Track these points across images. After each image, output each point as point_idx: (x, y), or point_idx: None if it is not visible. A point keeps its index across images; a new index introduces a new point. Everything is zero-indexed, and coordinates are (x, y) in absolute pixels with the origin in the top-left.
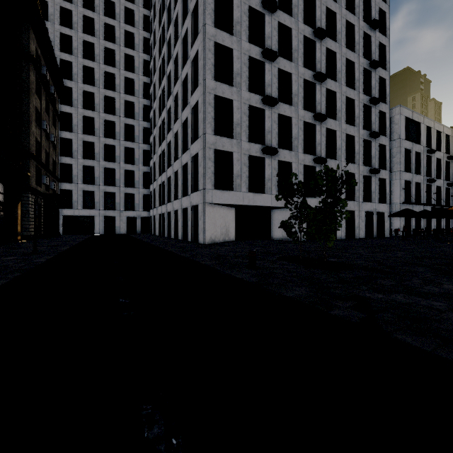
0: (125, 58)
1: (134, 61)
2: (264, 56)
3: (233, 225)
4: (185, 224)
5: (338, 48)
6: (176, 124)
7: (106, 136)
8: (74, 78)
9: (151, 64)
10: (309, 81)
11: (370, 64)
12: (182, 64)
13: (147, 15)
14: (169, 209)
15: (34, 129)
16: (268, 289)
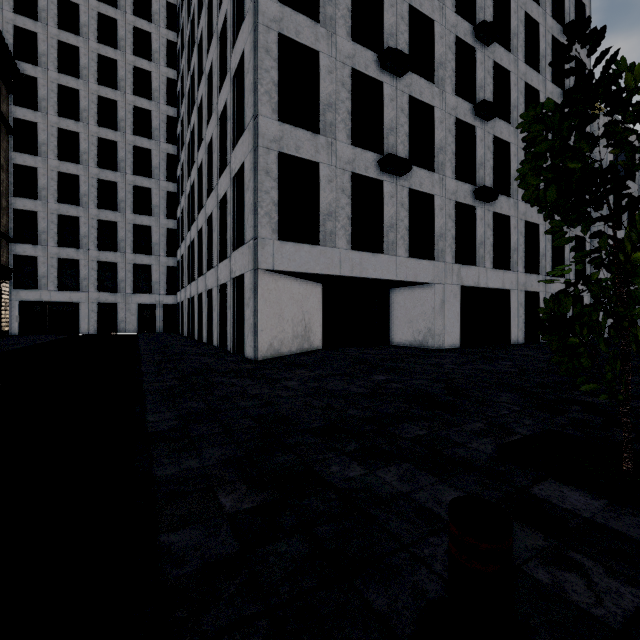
0: (135, 35)
1: (152, 42)
2: None
3: (320, 318)
4: (225, 315)
5: None
6: (210, 126)
7: (101, 166)
8: (41, 62)
9: (178, 44)
10: (465, 41)
11: (565, 29)
12: (219, 2)
13: None
14: (200, 289)
15: None
16: None
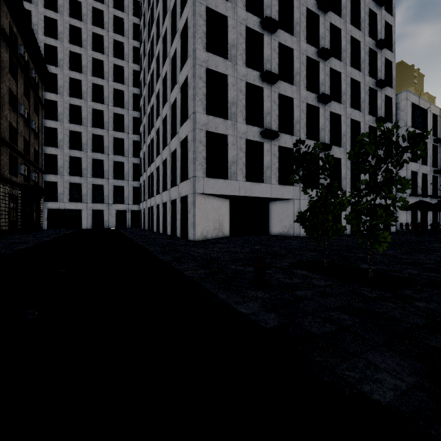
0: (114, 44)
1: (124, 48)
2: (263, 27)
3: (228, 219)
4: (174, 217)
5: (343, 24)
6: (165, 108)
7: (94, 126)
8: (60, 64)
9: (140, 50)
10: (312, 58)
11: (377, 44)
12: (171, 40)
13: (137, 0)
14: (158, 202)
15: (7, 113)
16: (314, 360)
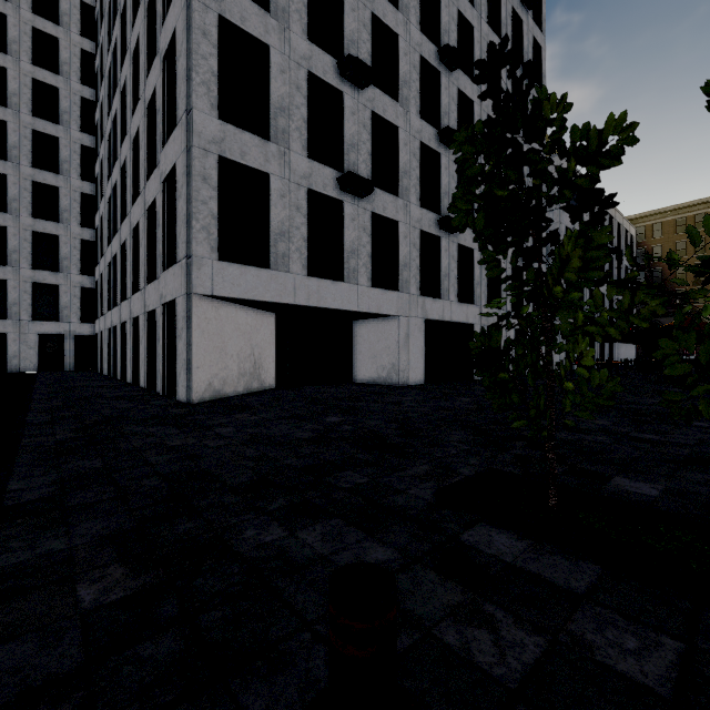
0: None
1: None
2: None
3: (273, 353)
4: (155, 349)
5: (477, 20)
6: (136, 116)
7: None
8: None
9: (96, 9)
10: (430, 63)
11: (524, 67)
12: None
13: None
14: (124, 317)
15: None
16: None
